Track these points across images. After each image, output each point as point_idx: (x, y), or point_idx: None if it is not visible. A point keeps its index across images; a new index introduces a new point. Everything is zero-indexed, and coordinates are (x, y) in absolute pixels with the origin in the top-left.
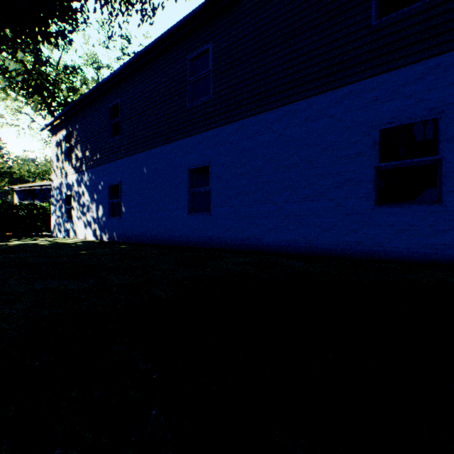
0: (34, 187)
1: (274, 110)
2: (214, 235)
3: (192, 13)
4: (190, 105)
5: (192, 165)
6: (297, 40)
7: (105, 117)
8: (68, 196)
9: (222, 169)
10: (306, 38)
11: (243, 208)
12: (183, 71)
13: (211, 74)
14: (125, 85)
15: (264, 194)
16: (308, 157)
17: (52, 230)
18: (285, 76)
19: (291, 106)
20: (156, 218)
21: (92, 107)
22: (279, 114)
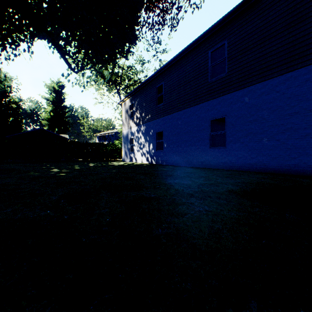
0: (105, 134)
1: (277, 77)
2: (228, 161)
3: (214, 25)
4: (211, 81)
5: (212, 118)
6: (298, 26)
7: (153, 93)
8: (131, 139)
9: (235, 119)
10: (306, 24)
11: (251, 144)
12: (205, 60)
13: (226, 59)
14: (166, 74)
15: (269, 134)
16: (308, 107)
17: (122, 157)
18: (287, 53)
19: (292, 73)
20: (187, 150)
21: (146, 88)
22: (282, 79)
